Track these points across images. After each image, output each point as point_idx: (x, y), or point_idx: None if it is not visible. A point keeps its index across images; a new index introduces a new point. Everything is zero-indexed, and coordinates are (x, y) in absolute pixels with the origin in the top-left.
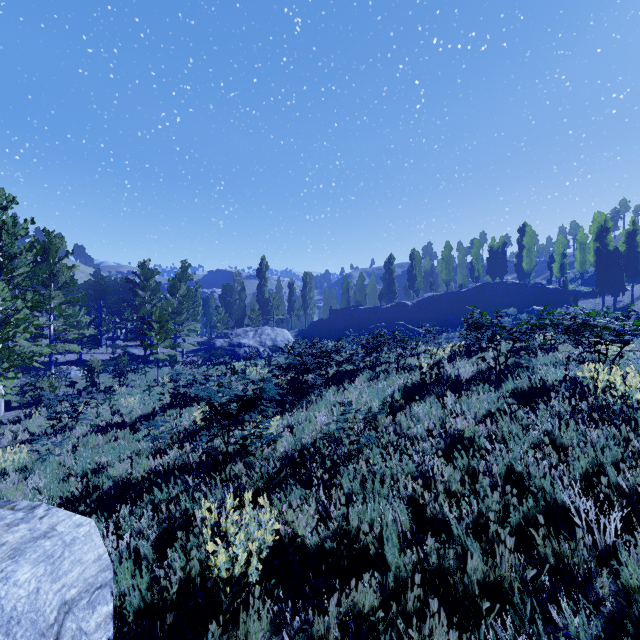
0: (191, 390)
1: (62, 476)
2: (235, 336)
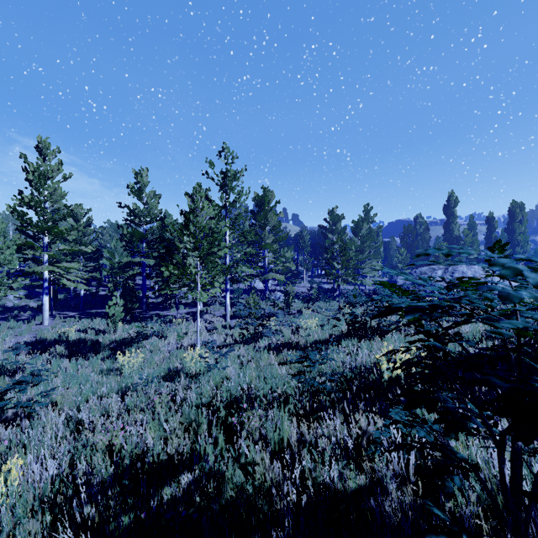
0: (372, 321)
1: (207, 399)
2: (419, 274)
